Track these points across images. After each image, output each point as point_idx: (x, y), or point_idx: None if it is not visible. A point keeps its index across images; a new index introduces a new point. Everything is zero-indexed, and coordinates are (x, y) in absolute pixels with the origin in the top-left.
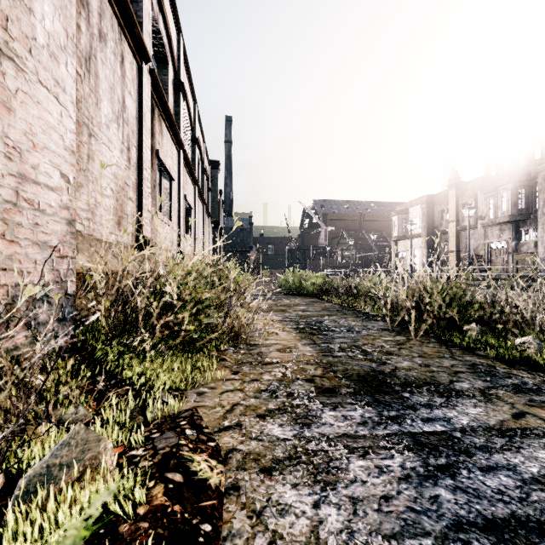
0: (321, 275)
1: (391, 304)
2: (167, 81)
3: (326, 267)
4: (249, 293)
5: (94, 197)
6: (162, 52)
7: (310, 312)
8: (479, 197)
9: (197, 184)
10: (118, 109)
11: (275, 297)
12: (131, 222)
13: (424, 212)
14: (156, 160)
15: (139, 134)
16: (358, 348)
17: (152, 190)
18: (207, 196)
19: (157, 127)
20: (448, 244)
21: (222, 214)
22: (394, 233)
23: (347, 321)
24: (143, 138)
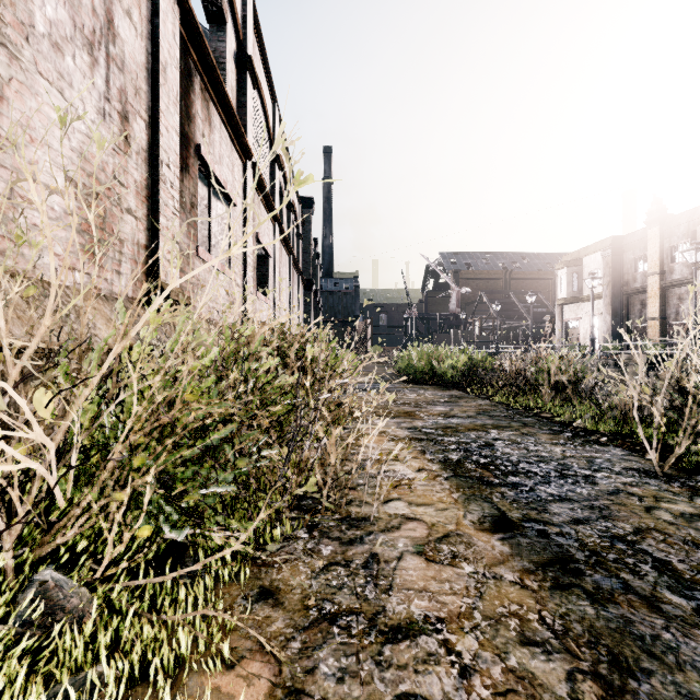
0: (464, 353)
1: (616, 408)
2: (224, 50)
3: (459, 343)
4: (351, 385)
5: (3, 180)
6: (215, 2)
7: (459, 420)
8: (699, 237)
9: (279, 222)
10: (93, 28)
11: (392, 387)
12: (132, 256)
13: (607, 262)
14: (196, 162)
15: (152, 99)
16: (639, 552)
17: (186, 209)
18: (296, 244)
19: (200, 108)
20: (646, 308)
21: (318, 271)
22: (560, 294)
23: (540, 444)
24: (161, 108)
